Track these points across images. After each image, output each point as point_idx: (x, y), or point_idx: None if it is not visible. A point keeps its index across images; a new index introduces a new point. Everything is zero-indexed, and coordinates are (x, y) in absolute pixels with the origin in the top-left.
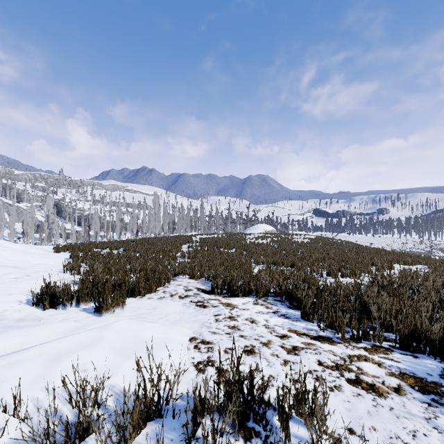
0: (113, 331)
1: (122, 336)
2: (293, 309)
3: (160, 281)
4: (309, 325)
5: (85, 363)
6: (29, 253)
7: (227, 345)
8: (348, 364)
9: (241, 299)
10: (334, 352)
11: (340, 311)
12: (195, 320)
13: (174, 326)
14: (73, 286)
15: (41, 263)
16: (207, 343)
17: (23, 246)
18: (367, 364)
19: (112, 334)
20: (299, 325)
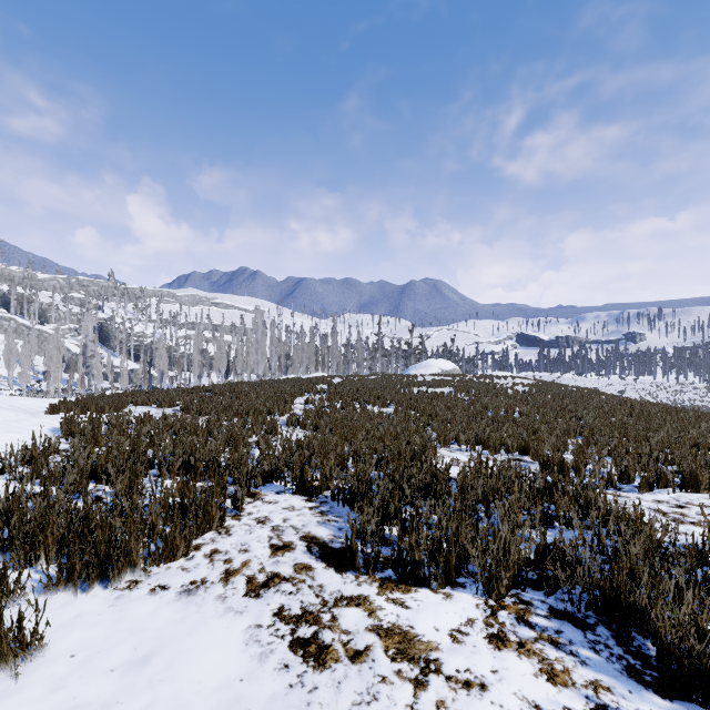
0: None
1: None
2: (656, 686)
3: (208, 515)
4: None
5: None
6: None
7: None
8: None
9: (442, 603)
10: None
11: None
12: None
13: None
14: None
15: None
16: None
17: None
18: None
19: None
20: None
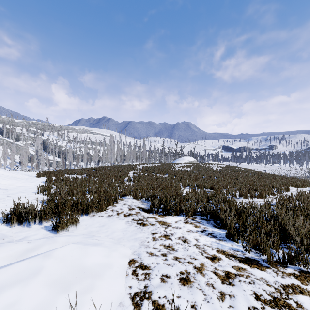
0: (55, 258)
1: (63, 264)
2: (218, 227)
3: (109, 201)
4: (234, 244)
5: (16, 303)
6: (15, 178)
7: (163, 271)
8: (285, 298)
9: (174, 217)
10: (267, 280)
11: (263, 234)
12: (136, 238)
13: (116, 246)
14: (36, 207)
15: (23, 185)
16: (144, 267)
17: (12, 173)
18: (304, 298)
19: (53, 262)
20: (225, 244)
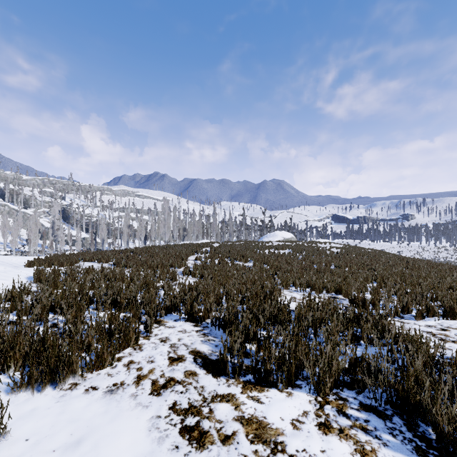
0: None
1: None
2: None
3: (127, 337)
4: None
5: None
6: None
7: None
8: None
9: (285, 399)
10: None
11: None
12: None
13: None
14: None
15: None
16: None
17: None
18: None
19: None
20: None
